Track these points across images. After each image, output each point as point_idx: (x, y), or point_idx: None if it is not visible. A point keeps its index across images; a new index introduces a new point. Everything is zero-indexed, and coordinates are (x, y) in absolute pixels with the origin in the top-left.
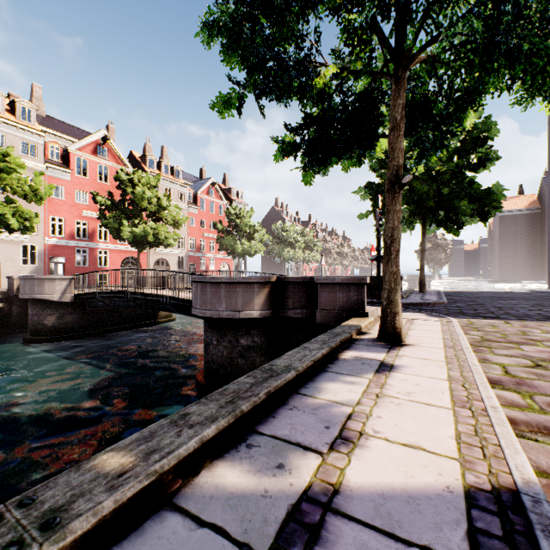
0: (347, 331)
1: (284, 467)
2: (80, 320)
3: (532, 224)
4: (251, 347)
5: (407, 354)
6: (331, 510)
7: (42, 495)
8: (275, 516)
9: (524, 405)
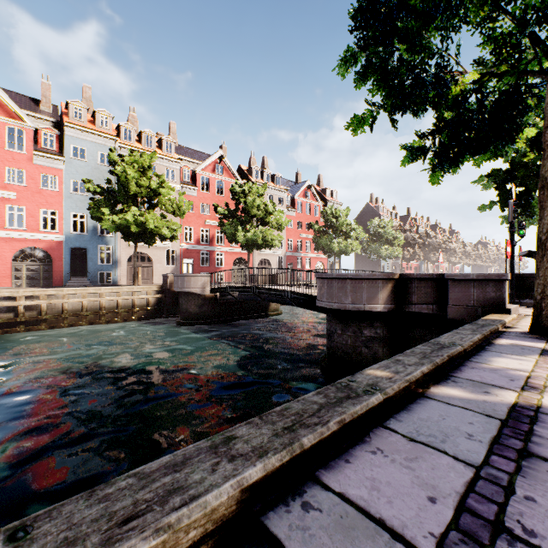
0: (492, 323)
1: (489, 393)
2: (213, 310)
3: None
4: (374, 338)
5: None
6: (540, 413)
7: (356, 379)
8: (499, 409)
9: None
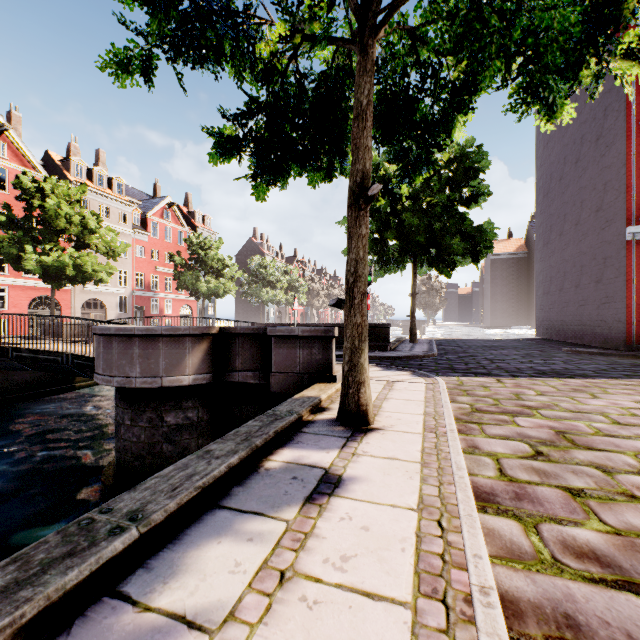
0: (296, 409)
1: None
2: None
3: (520, 269)
4: (183, 426)
5: (370, 449)
6: None
7: None
8: None
9: (530, 552)
